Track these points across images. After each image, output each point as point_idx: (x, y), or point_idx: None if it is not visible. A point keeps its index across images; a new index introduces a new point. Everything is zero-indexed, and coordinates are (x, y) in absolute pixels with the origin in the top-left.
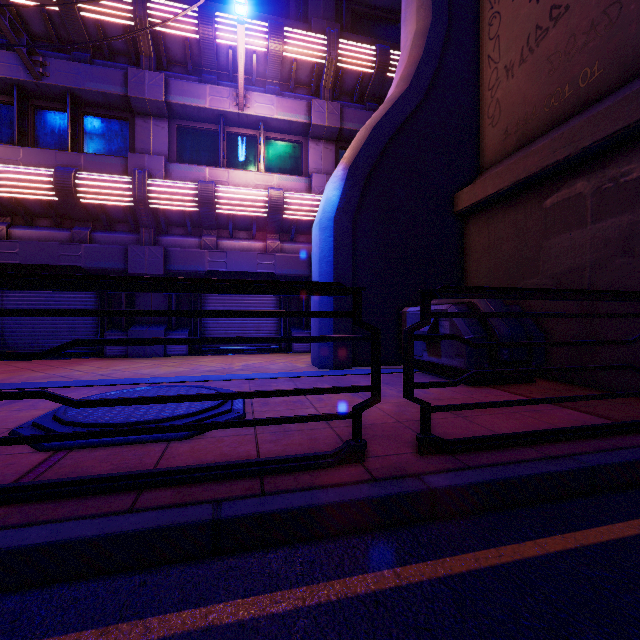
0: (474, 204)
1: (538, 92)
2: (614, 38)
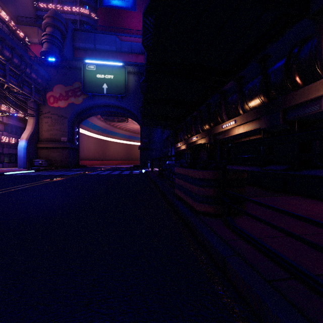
0: (41, 147)
1: (49, 136)
2: (57, 137)
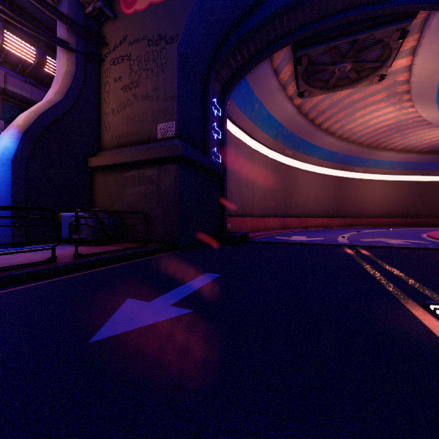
0: (98, 166)
1: (124, 128)
2: (145, 125)
